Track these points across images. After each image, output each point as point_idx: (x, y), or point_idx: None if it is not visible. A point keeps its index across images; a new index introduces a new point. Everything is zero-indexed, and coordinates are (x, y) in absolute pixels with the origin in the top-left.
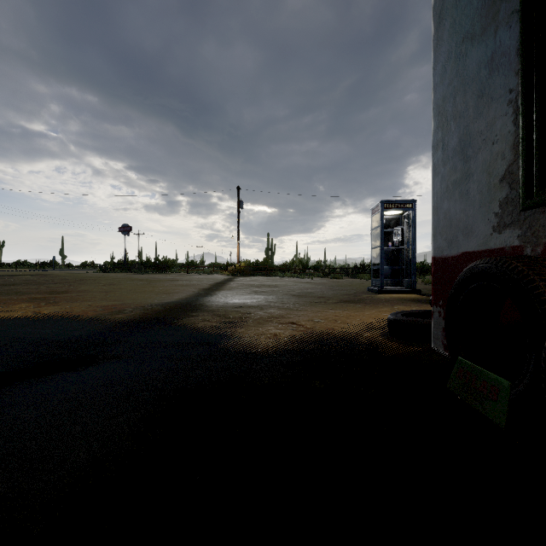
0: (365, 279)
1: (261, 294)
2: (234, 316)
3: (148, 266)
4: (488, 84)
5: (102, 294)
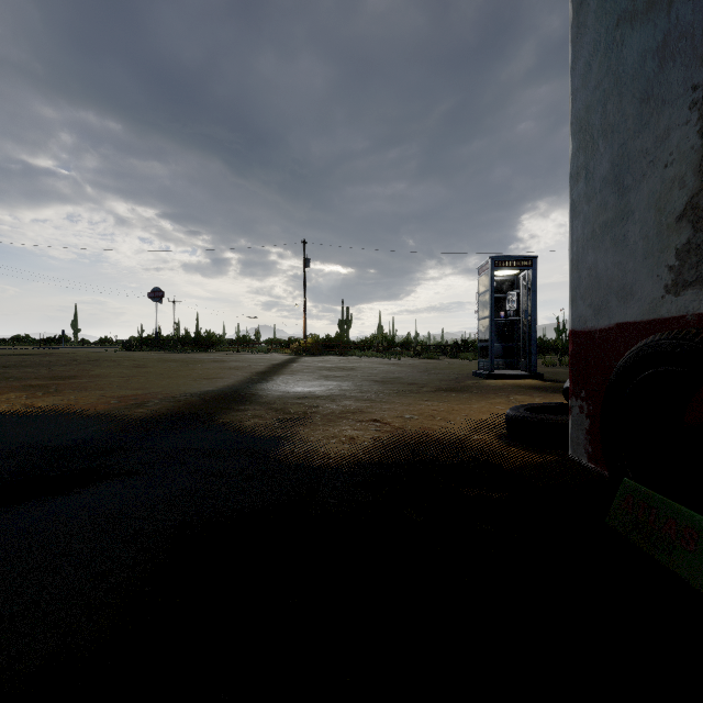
0: (468, 359)
1: (333, 380)
2: (295, 410)
3: (186, 343)
4: (657, 80)
5: (122, 380)
